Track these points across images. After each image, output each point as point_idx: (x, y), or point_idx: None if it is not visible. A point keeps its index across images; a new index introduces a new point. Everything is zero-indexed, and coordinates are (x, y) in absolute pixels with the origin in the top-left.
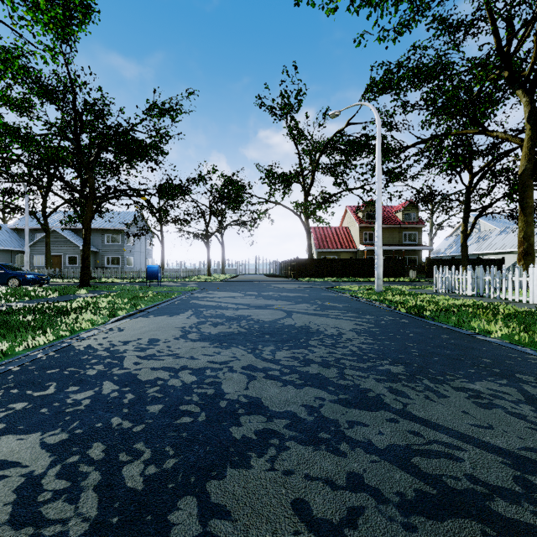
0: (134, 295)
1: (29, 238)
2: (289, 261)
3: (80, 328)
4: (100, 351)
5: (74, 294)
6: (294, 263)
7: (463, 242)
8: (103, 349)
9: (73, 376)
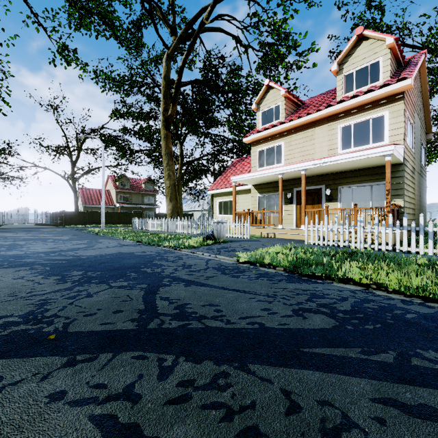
0: None
1: None
2: (58, 213)
3: None
4: None
5: None
6: (63, 214)
7: None
8: None
9: None
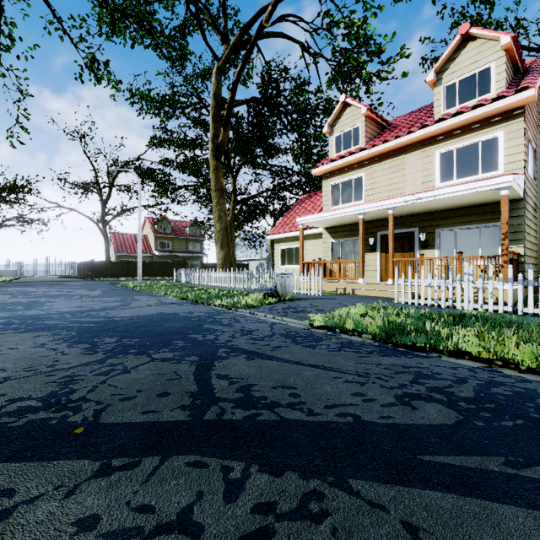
0: None
1: None
2: (86, 263)
3: None
4: None
5: None
6: (91, 265)
7: None
8: None
9: None
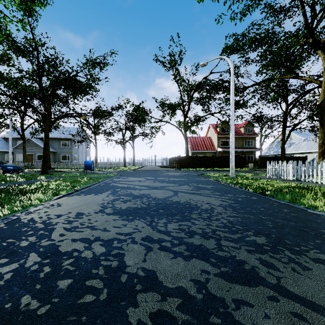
0: (75, 180)
1: (13, 144)
2: (174, 158)
3: (31, 204)
4: (38, 223)
5: (35, 179)
6: (178, 159)
7: (282, 146)
8: (41, 222)
9: (8, 247)
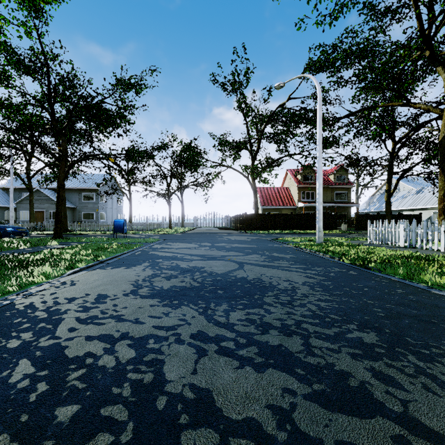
0: (99, 247)
1: (17, 197)
2: (238, 216)
3: (32, 282)
4: (39, 311)
5: (44, 246)
6: (243, 217)
7: (387, 199)
8: (43, 309)
9: None
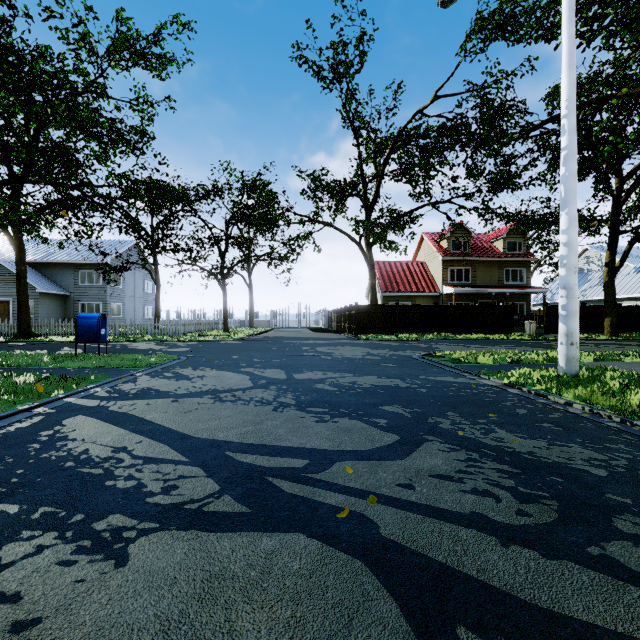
0: None
1: None
2: (342, 309)
3: None
4: None
5: None
6: (351, 311)
7: (608, 279)
8: None
9: None
